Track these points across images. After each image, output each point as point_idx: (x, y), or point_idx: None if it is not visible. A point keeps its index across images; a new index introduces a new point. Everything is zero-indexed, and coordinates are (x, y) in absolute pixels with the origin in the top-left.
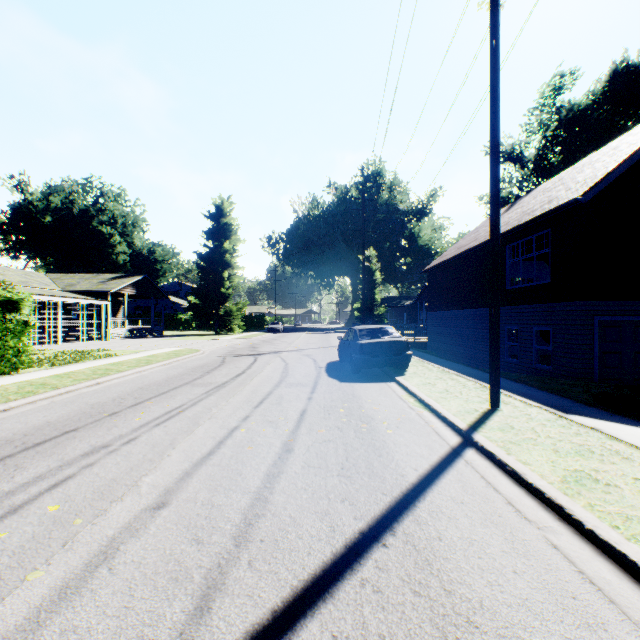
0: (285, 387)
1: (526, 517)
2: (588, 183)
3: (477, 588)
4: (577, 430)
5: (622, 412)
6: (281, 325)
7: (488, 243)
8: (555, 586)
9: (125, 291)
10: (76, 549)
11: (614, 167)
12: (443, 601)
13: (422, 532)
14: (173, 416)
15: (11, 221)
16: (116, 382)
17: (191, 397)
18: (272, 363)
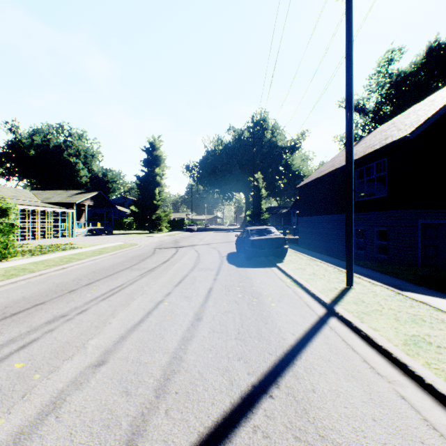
0: (197, 271)
1: (379, 373)
2: (414, 125)
3: (345, 434)
4: (411, 303)
5: (442, 290)
6: (195, 226)
7: (342, 168)
8: (406, 432)
9: (86, 202)
10: (32, 400)
11: (433, 113)
12: (319, 445)
13: (300, 385)
14: (115, 293)
15: (6, 153)
16: (76, 267)
17: (129, 278)
18: (188, 253)
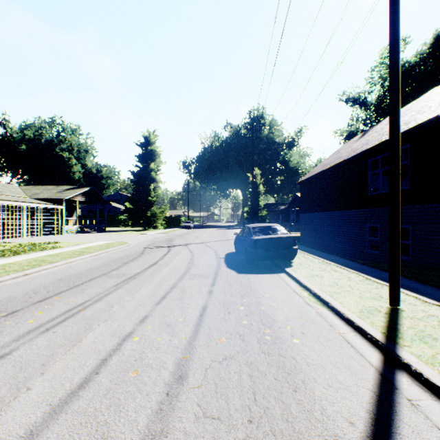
0: (189, 279)
1: None
2: None
3: None
4: None
5: None
6: (192, 223)
7: (351, 159)
8: None
9: (76, 198)
10: None
11: None
12: None
13: None
14: (70, 316)
15: None
16: (42, 273)
17: (100, 291)
18: (181, 254)
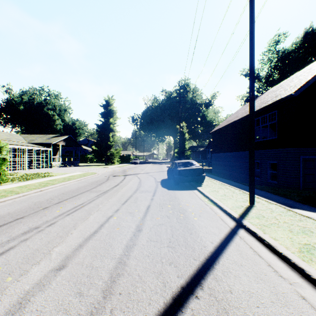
0: (139, 193)
1: (281, 276)
2: (297, 86)
3: None
4: (300, 218)
5: None
6: (138, 160)
7: (243, 118)
8: None
9: (60, 143)
10: (2, 300)
11: (311, 78)
12: None
13: (219, 287)
14: (77, 209)
15: (3, 108)
16: (50, 190)
17: (89, 198)
18: (133, 180)
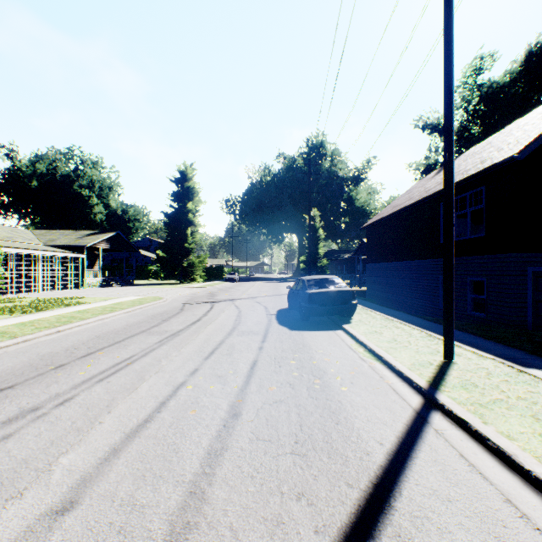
0: (237, 335)
1: (540, 528)
2: (522, 142)
3: None
4: None
5: None
6: (237, 275)
7: (423, 201)
8: None
9: (100, 245)
10: None
11: None
12: None
13: None
14: (120, 369)
15: (2, 185)
16: (76, 330)
17: (144, 347)
18: (227, 310)
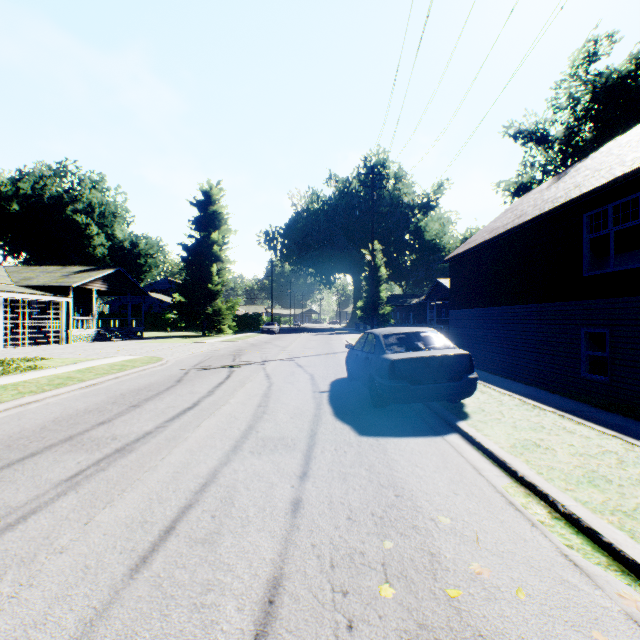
0: (250, 453)
1: None
2: None
3: None
4: None
5: None
6: (277, 325)
7: (550, 214)
8: None
9: (93, 286)
10: None
11: None
12: None
13: None
14: None
15: None
16: None
17: (17, 500)
18: (249, 383)
